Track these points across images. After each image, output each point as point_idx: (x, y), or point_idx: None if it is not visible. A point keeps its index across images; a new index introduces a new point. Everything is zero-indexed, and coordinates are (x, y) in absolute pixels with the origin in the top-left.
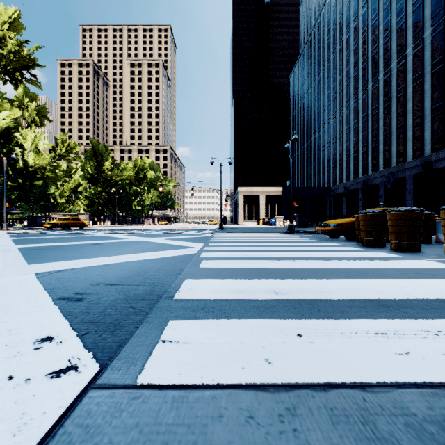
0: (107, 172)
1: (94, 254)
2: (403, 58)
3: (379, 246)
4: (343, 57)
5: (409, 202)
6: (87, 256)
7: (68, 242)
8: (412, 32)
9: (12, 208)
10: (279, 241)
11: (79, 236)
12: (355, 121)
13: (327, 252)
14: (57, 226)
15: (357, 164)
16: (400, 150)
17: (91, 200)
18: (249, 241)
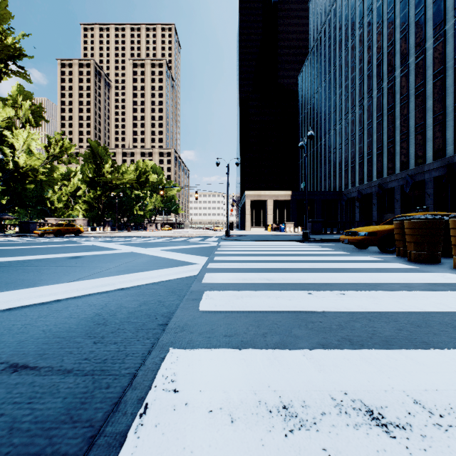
0: (107, 175)
1: (55, 277)
2: (422, 52)
3: (432, 262)
4: (355, 54)
5: (429, 207)
6: (42, 281)
7: (43, 254)
8: (432, 24)
9: (4, 214)
10: (300, 253)
11: (64, 246)
12: (369, 121)
13: (373, 272)
14: (48, 233)
15: (371, 166)
16: (419, 151)
17: (90, 205)
18: (263, 253)
